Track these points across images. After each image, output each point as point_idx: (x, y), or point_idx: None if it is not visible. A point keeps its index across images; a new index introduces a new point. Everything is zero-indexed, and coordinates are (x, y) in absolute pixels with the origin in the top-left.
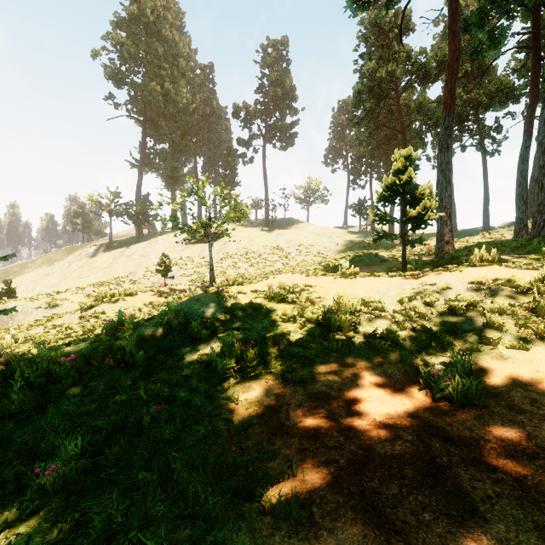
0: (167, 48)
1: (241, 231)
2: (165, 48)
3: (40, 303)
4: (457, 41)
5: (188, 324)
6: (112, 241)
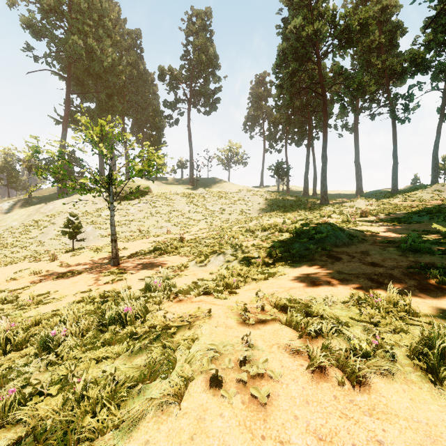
0: (91, 6)
1: (166, 188)
2: (90, 5)
3: None
4: None
5: None
6: (32, 197)
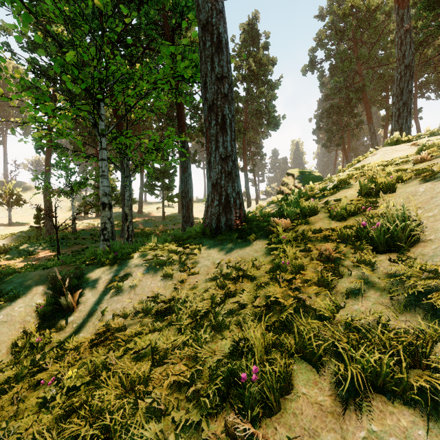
0: None
1: None
2: None
3: None
4: None
5: None
6: None
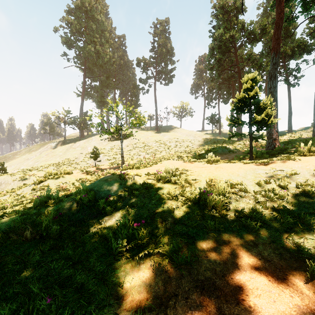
0: (98, 26)
1: (141, 133)
2: (97, 25)
3: (16, 177)
4: (282, 6)
5: (96, 200)
6: (66, 139)
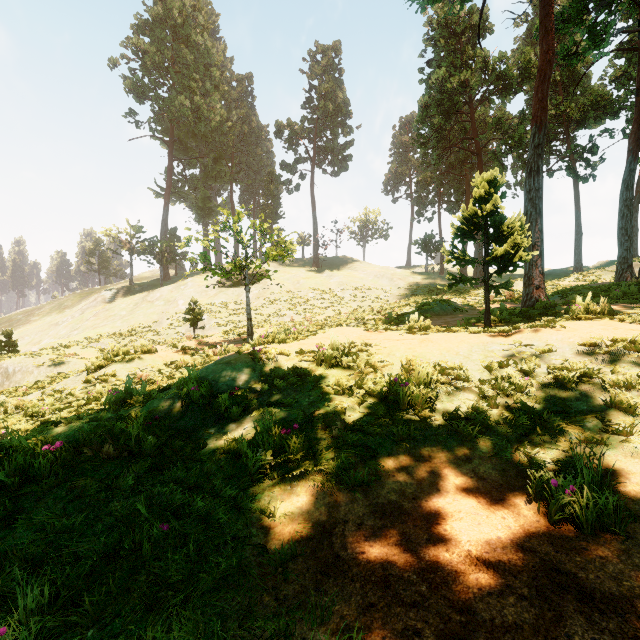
0: (197, 56)
1: (285, 272)
2: (195, 55)
3: (43, 360)
4: (550, 39)
5: (214, 396)
6: (133, 284)
